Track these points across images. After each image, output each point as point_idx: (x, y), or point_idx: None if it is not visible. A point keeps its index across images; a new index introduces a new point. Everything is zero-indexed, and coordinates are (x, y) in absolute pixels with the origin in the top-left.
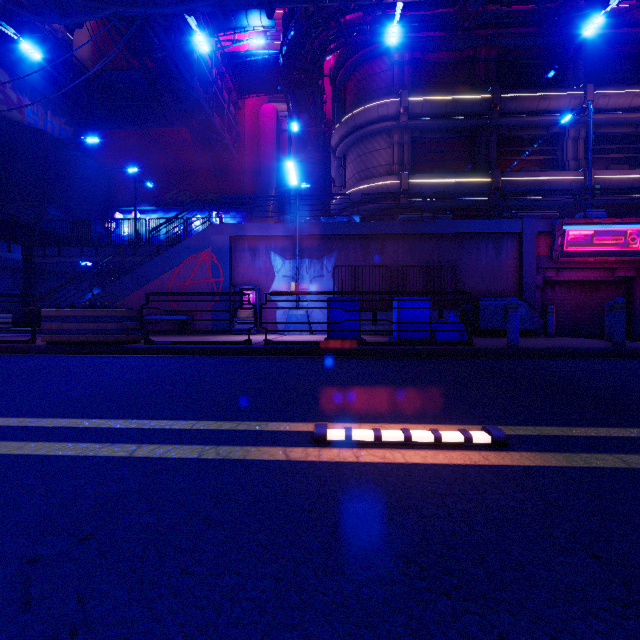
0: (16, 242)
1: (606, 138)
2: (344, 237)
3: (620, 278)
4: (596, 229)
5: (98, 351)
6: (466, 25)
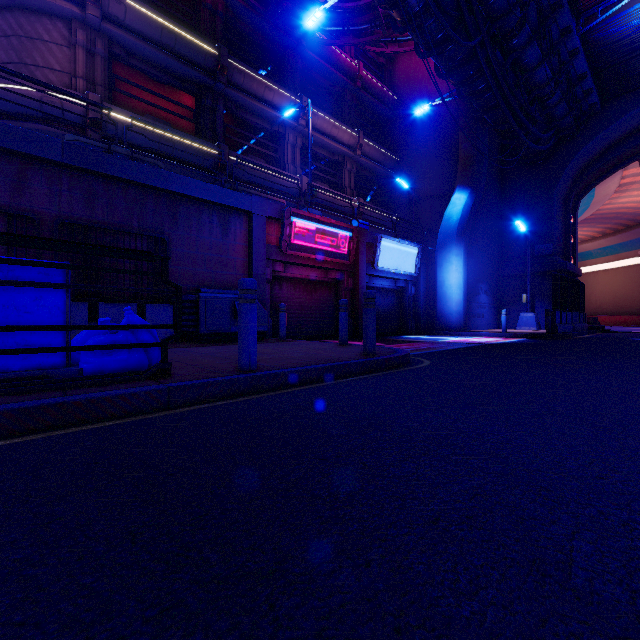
0: None
1: (315, 156)
2: None
3: (332, 280)
4: (318, 226)
5: None
6: None
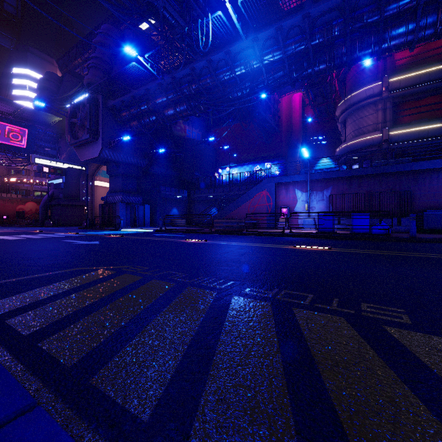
0: (185, 189)
1: None
2: (336, 178)
3: None
4: None
5: (232, 234)
6: None
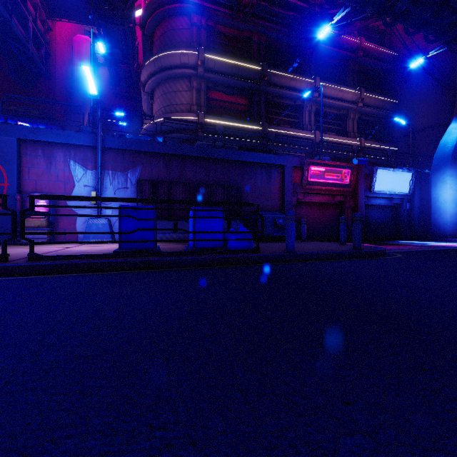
0: None
1: (325, 114)
2: (148, 154)
3: (337, 202)
4: (326, 168)
5: None
6: (246, 11)
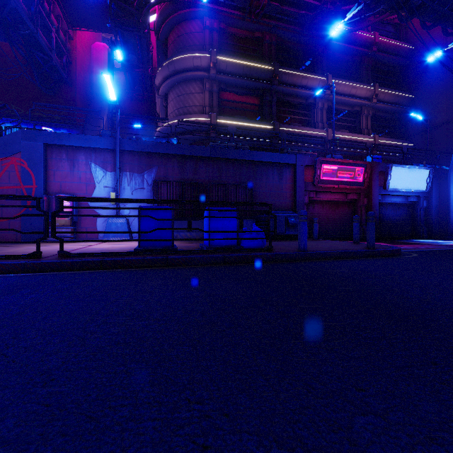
0: None
1: (337, 112)
2: (163, 156)
3: (350, 200)
4: (339, 166)
5: None
6: (257, 12)
